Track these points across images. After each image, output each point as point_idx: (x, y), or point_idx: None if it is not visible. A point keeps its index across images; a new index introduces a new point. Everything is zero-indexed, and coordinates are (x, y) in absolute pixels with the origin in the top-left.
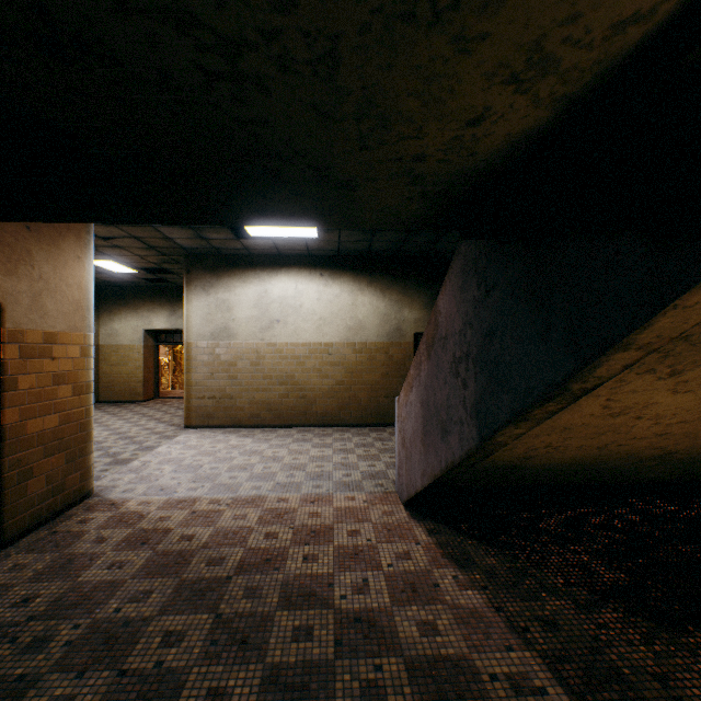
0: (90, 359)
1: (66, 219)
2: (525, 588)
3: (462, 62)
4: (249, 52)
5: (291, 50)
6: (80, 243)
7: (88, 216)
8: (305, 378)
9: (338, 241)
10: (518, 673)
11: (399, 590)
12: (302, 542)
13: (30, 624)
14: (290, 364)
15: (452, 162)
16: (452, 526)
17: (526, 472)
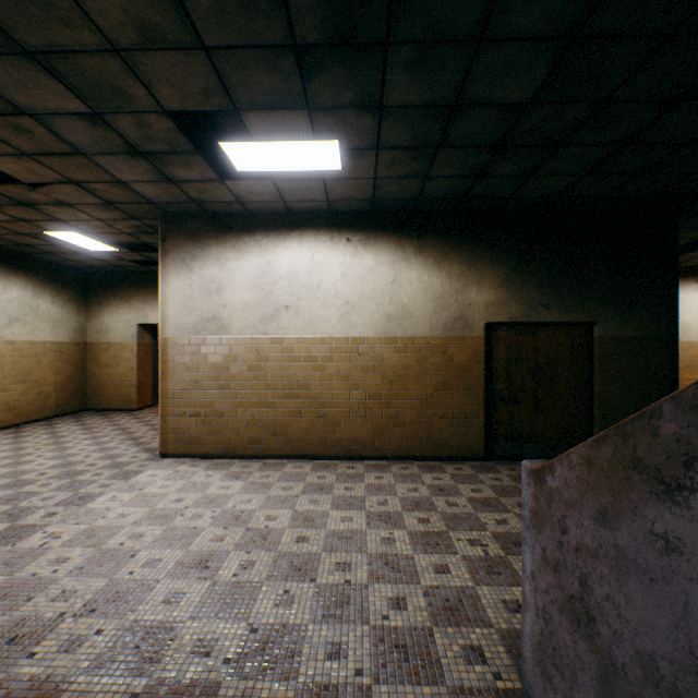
0: None
1: None
2: None
3: None
4: None
5: None
6: None
7: None
8: (324, 388)
9: (374, 179)
10: None
11: None
12: None
13: None
14: (304, 368)
15: None
16: None
17: None
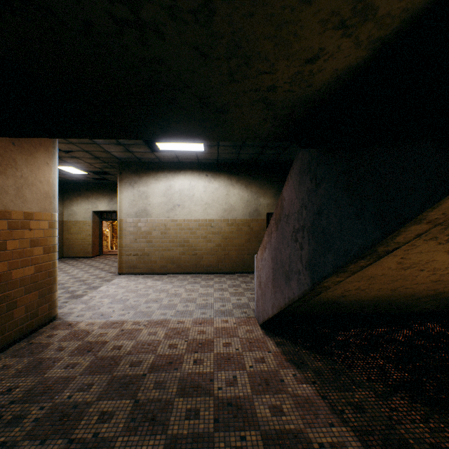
0: (55, 230)
1: (31, 135)
2: (341, 383)
3: (305, 11)
4: (147, 2)
5: (178, 1)
6: (48, 154)
7: (46, 133)
8: (196, 242)
9: (217, 153)
10: (338, 442)
11: (257, 384)
12: (193, 351)
13: (11, 406)
14: (186, 233)
15: (295, 92)
16: (292, 340)
17: (342, 305)
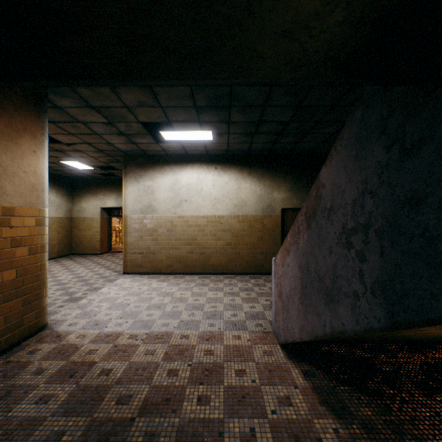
0: (44, 227)
1: None
2: None
3: None
4: None
5: None
6: (35, 141)
7: None
8: (204, 240)
9: (227, 143)
10: None
11: None
12: (198, 381)
13: None
14: (194, 230)
15: None
16: (324, 369)
17: (406, 337)
